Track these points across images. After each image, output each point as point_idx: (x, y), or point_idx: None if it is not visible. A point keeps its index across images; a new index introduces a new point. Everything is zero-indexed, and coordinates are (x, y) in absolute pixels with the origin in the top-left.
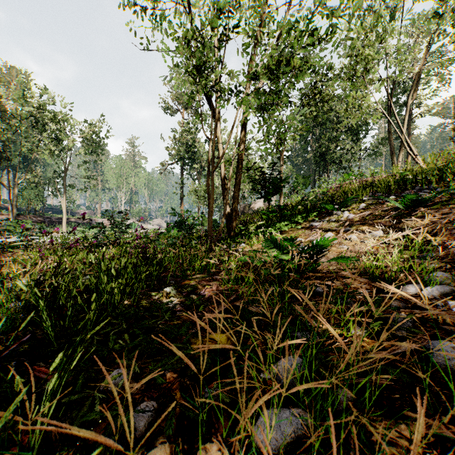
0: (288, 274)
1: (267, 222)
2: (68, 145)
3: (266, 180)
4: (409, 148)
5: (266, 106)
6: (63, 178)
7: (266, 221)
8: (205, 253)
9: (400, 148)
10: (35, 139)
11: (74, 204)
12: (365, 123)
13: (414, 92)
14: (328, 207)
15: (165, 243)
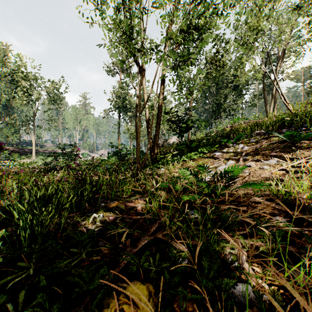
0: (207, 201)
1: (180, 152)
2: (36, 96)
3: (180, 121)
4: (275, 101)
5: (180, 65)
6: (33, 120)
7: (179, 151)
8: (133, 176)
9: (271, 101)
10: (11, 92)
11: (41, 139)
12: (246, 84)
13: (281, 62)
14: (227, 141)
15: (100, 169)
